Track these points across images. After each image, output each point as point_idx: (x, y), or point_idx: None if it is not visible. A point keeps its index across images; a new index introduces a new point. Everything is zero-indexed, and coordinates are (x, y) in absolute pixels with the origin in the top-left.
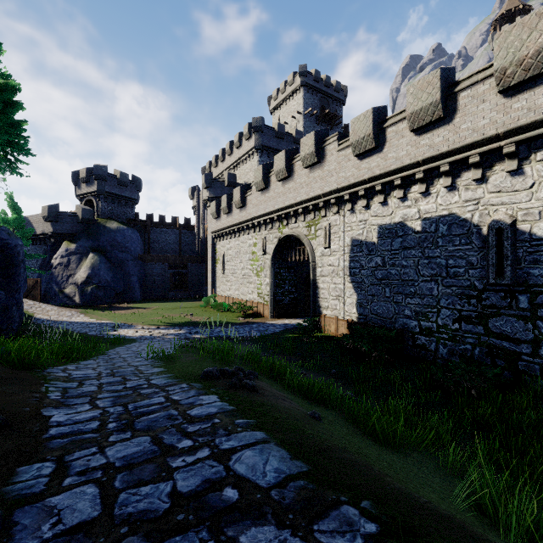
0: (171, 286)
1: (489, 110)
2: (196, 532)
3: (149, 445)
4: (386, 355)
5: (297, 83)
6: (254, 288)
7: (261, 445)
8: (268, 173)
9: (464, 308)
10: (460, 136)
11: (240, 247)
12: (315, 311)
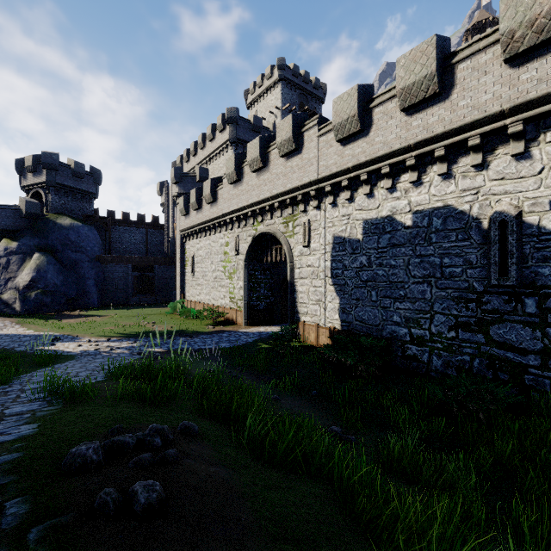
0: (135, 290)
1: (493, 83)
2: None
3: None
4: (373, 369)
5: (275, 77)
6: (226, 293)
7: None
8: (241, 164)
9: (461, 313)
10: (458, 114)
11: (211, 247)
12: (293, 318)
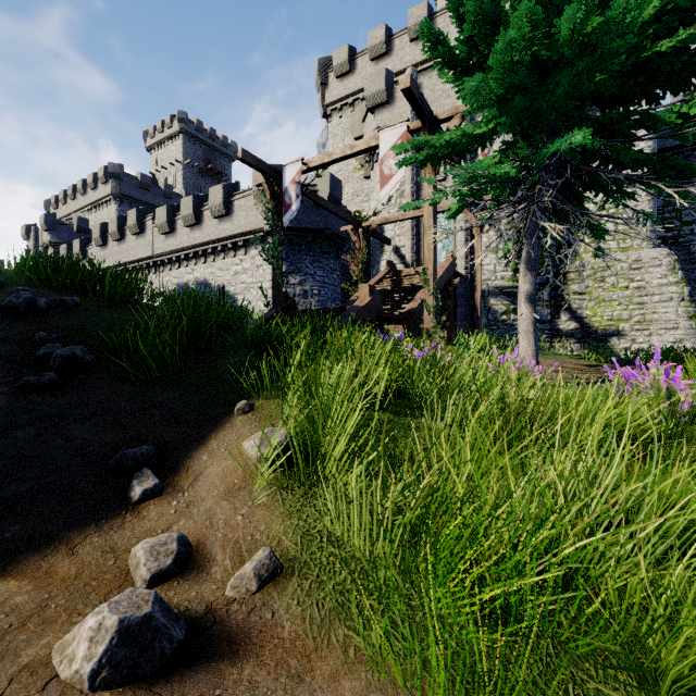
0: None
1: (213, 226)
2: None
3: None
4: None
5: (176, 128)
6: None
7: None
8: (107, 232)
9: None
10: (204, 236)
11: None
12: None
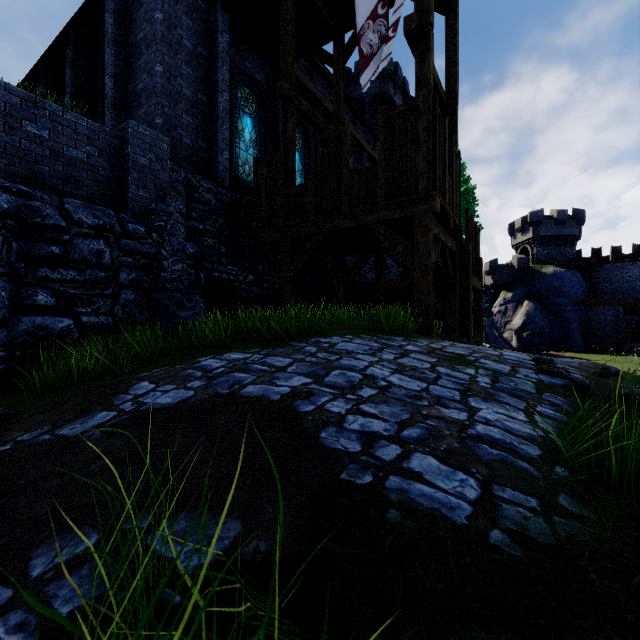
0: (628, 337)
1: None
2: None
3: None
4: None
5: None
6: None
7: None
8: None
9: None
10: None
11: None
12: None
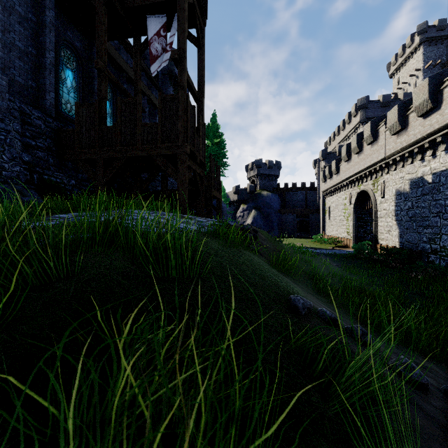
0: (298, 229)
1: None
2: None
3: None
4: (401, 265)
5: (415, 43)
6: (345, 229)
7: None
8: (350, 149)
9: None
10: (444, 118)
11: (338, 201)
12: (376, 242)
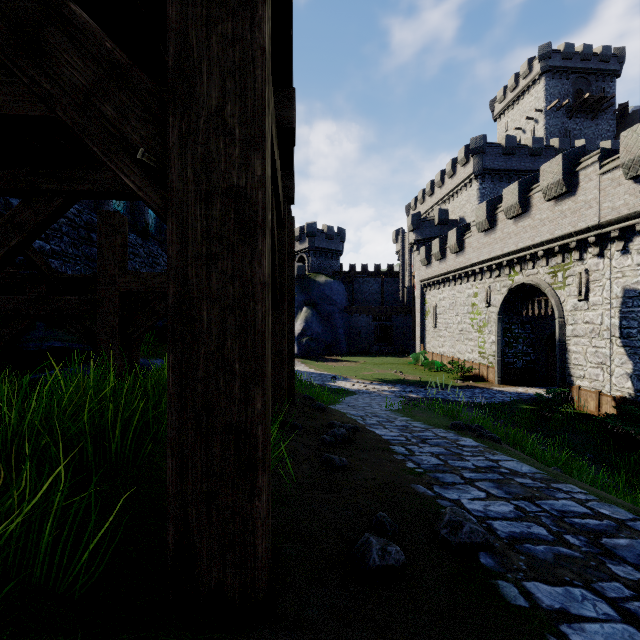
0: (375, 339)
1: None
2: (493, 474)
3: (446, 451)
4: None
5: (534, 72)
6: (474, 347)
7: (516, 461)
8: (494, 210)
9: None
10: None
11: (456, 297)
12: (563, 381)
